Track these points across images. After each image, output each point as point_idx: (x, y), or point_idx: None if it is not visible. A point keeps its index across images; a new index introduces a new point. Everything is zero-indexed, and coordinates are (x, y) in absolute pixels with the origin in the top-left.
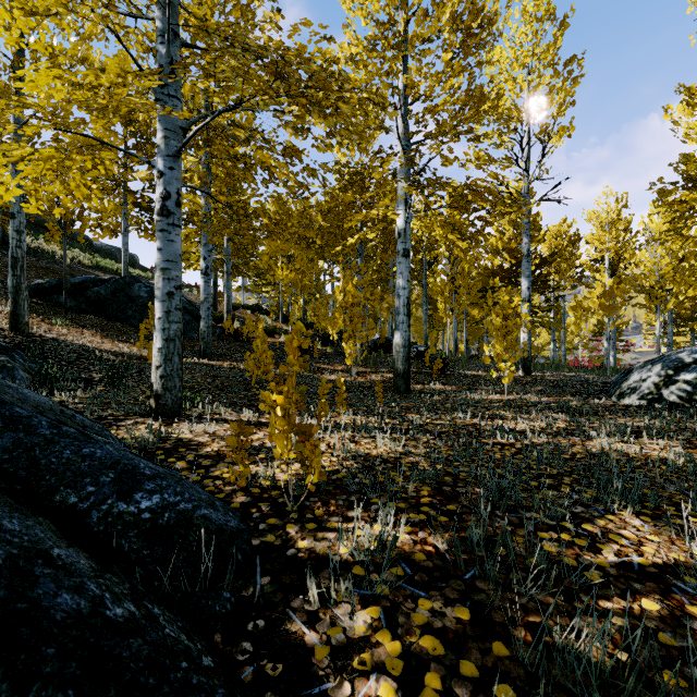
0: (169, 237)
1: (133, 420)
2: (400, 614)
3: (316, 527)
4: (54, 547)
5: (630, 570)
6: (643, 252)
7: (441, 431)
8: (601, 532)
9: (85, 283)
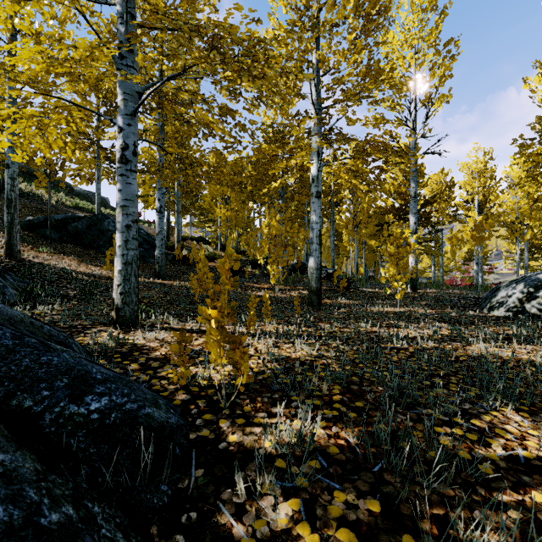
0: (127, 181)
1: (98, 329)
2: (318, 506)
3: (244, 422)
4: (0, 452)
5: (517, 463)
6: (505, 194)
7: (347, 338)
8: (488, 426)
9: (66, 220)
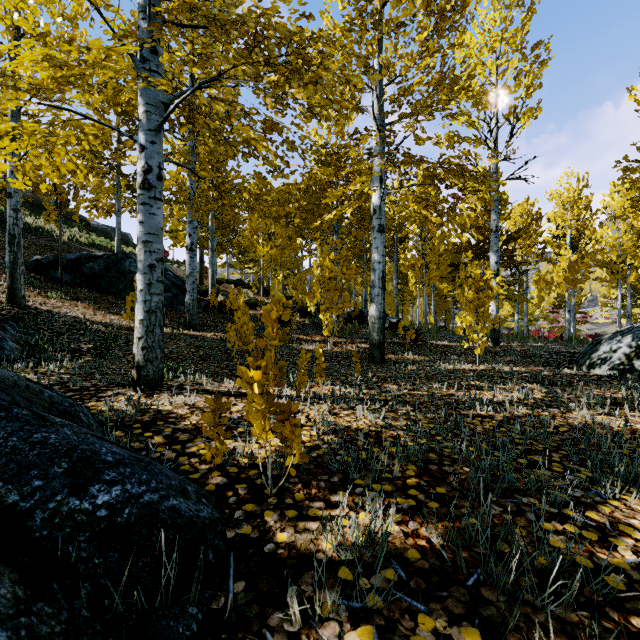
0: (150, 211)
1: (114, 391)
2: (397, 638)
3: (296, 515)
4: None
5: None
6: (604, 228)
7: (419, 402)
8: (609, 521)
9: (80, 259)
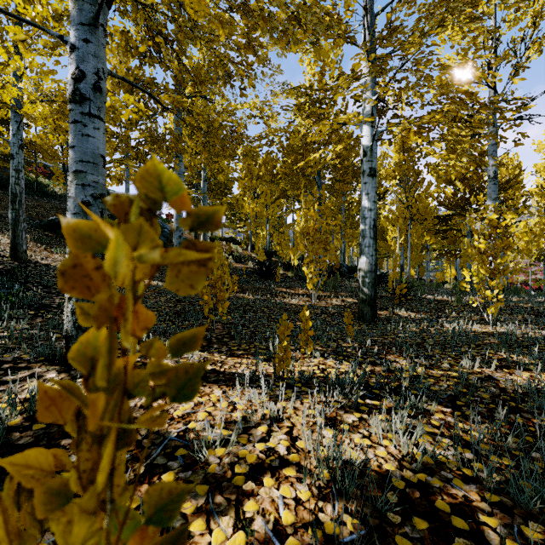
0: (83, 131)
1: (30, 371)
2: None
3: None
4: None
5: None
6: None
7: (452, 394)
8: None
9: None
